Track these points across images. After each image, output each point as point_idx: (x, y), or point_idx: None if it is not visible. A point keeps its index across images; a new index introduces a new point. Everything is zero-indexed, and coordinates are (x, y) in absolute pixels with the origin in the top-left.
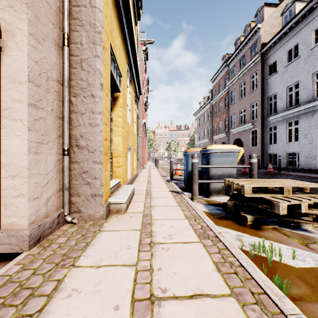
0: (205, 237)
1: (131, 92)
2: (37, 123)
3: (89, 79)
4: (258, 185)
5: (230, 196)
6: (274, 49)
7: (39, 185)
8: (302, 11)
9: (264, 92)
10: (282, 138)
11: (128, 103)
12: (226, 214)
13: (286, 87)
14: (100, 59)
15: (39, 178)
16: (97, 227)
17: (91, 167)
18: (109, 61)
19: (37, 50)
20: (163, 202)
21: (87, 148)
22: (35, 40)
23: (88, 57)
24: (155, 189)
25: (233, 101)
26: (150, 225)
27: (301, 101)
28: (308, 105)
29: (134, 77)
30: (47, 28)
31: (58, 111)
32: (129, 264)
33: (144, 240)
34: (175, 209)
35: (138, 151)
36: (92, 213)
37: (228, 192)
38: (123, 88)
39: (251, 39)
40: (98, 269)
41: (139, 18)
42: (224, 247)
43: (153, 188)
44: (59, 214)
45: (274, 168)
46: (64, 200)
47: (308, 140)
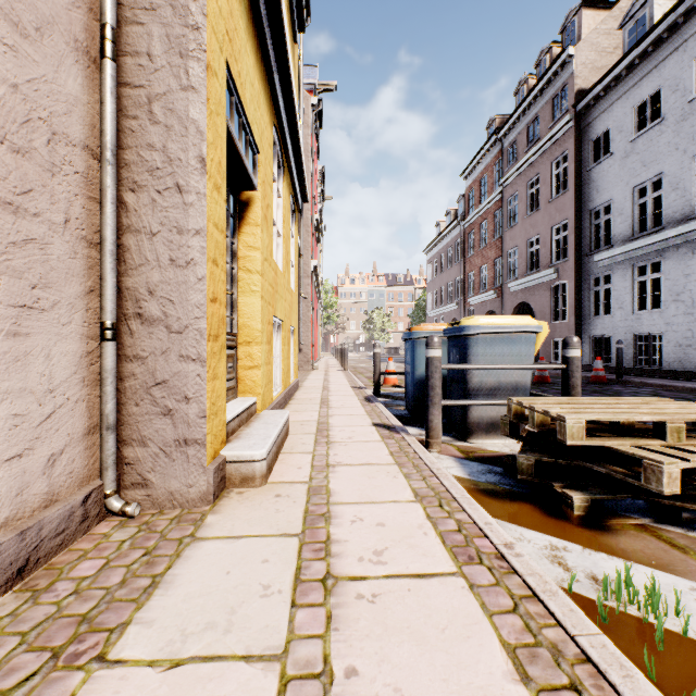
0: (473, 559)
1: (283, 194)
2: (18, 255)
3: (171, 146)
4: (600, 415)
5: (523, 441)
6: (604, 103)
7: (26, 422)
8: (671, 16)
9: (583, 200)
10: (624, 303)
11: (276, 219)
12: (513, 487)
13: (633, 188)
14: (199, 97)
15: (23, 402)
16: (189, 526)
17: (176, 371)
18: (223, 105)
19: (18, 55)
20: (357, 454)
21: (164, 322)
22: (11, 26)
23: (168, 90)
24: (338, 419)
25: (513, 220)
26: (325, 520)
27: (667, 218)
28: (683, 227)
29: (290, 159)
30: (51, 1)
31: (87, 225)
32: (265, 652)
33: (308, 569)
34: (387, 473)
35: (301, 330)
36: (177, 489)
37: (516, 430)
38: (264, 181)
39: (552, 82)
40: (172, 673)
41: (302, 25)
42: (526, 592)
43: (335, 417)
44: (89, 494)
45: (604, 368)
46: (104, 458)
47: (684, 306)
